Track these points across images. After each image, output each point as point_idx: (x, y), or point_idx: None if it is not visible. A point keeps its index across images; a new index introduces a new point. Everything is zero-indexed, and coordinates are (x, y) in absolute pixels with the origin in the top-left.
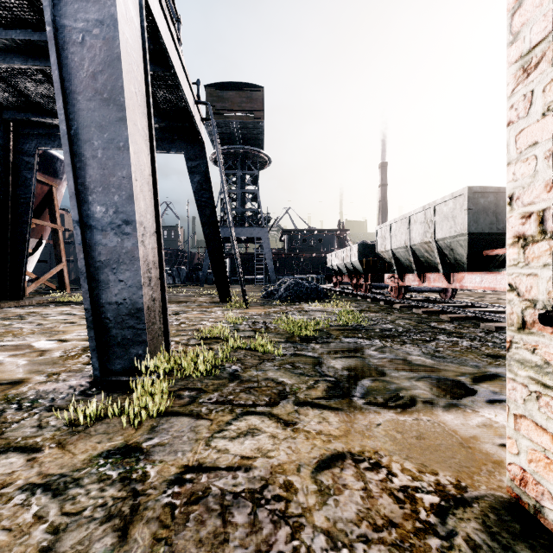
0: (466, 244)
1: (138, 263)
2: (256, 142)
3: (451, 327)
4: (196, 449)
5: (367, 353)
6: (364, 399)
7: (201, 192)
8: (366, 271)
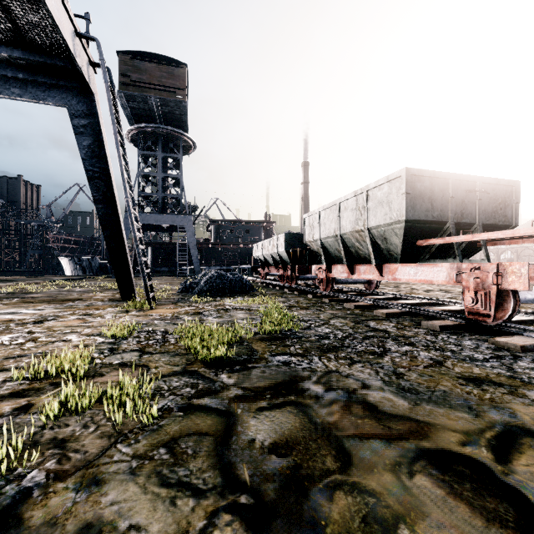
0: (402, 233)
1: None
2: (179, 123)
3: (393, 328)
4: None
5: (308, 392)
6: None
7: (94, 160)
8: (293, 262)
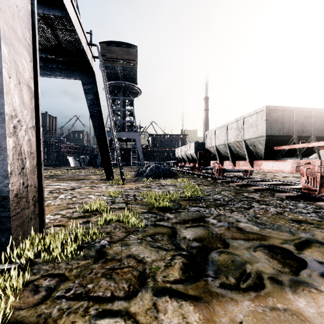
0: (264, 143)
1: (5, 153)
2: (132, 79)
3: (257, 196)
4: None
5: (209, 222)
6: (217, 280)
7: (93, 106)
8: (199, 159)
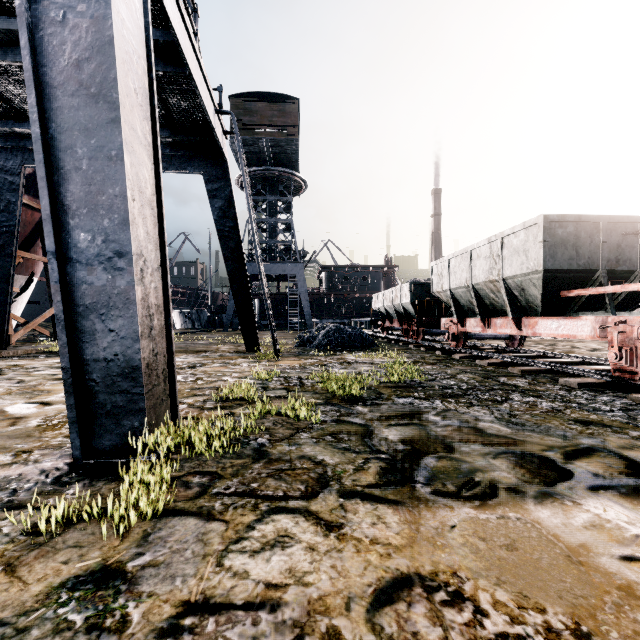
0: (540, 284)
1: (134, 308)
2: (289, 163)
3: (524, 384)
4: (203, 572)
5: (427, 419)
6: (429, 487)
7: (224, 220)
8: (419, 315)
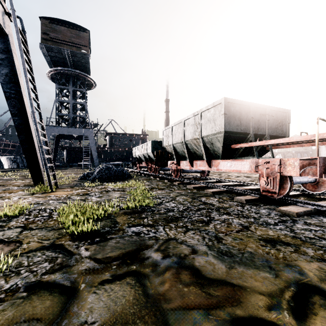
0: (222, 140)
1: None
2: (84, 68)
3: (216, 202)
4: None
5: (148, 260)
6: None
7: (10, 84)
8: (157, 159)
